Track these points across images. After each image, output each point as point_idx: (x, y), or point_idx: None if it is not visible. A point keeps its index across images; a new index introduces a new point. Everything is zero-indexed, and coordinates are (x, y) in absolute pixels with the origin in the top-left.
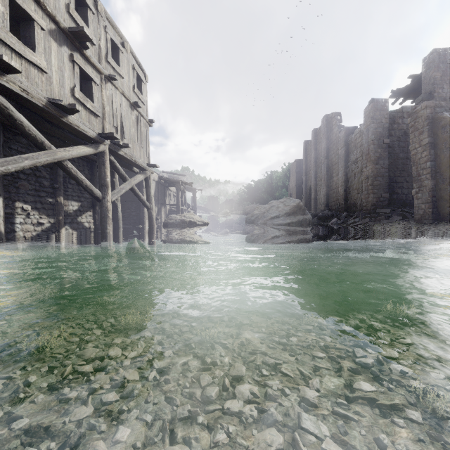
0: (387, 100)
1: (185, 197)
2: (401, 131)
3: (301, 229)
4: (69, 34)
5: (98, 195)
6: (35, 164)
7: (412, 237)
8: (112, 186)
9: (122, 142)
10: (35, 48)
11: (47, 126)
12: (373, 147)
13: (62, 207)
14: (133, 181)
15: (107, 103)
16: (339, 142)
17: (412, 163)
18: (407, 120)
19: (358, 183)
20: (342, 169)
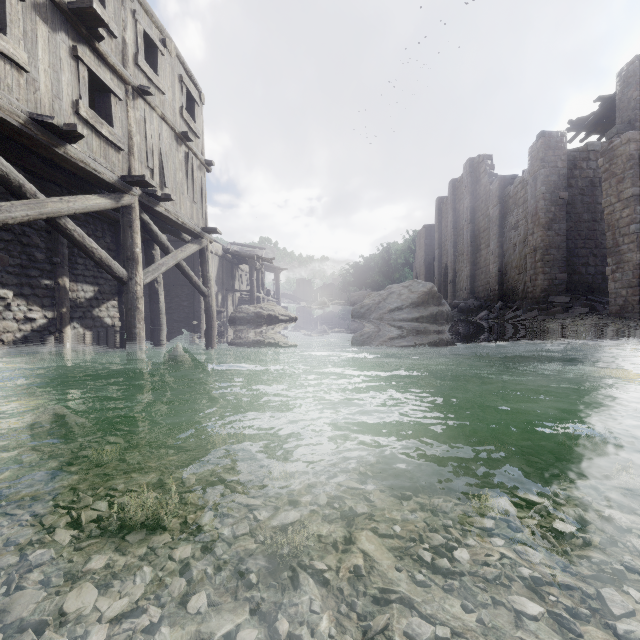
0: (564, 134)
1: (263, 279)
2: (586, 180)
3: (435, 327)
4: (69, 14)
5: (120, 275)
6: (4, 221)
7: (612, 340)
8: (150, 262)
9: (162, 192)
10: (6, 28)
11: (35, 162)
12: (544, 204)
13: (67, 293)
14: (181, 254)
15: (137, 130)
16: (491, 198)
17: (606, 227)
18: (595, 163)
19: (520, 258)
20: (495, 237)
